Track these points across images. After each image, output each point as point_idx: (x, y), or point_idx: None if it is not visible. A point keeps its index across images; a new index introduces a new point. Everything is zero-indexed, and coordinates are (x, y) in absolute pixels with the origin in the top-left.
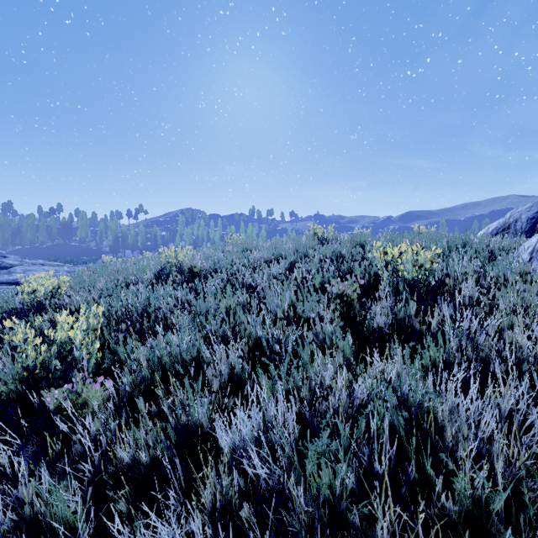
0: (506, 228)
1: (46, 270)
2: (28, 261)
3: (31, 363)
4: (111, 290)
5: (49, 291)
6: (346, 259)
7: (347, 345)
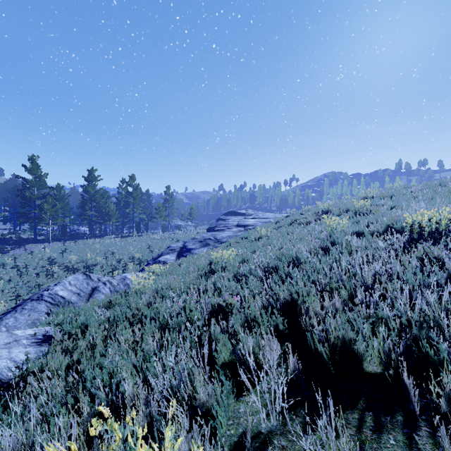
0: None
1: (270, 215)
2: (256, 212)
3: (358, 208)
4: (351, 203)
5: (329, 205)
6: None
7: (446, 198)
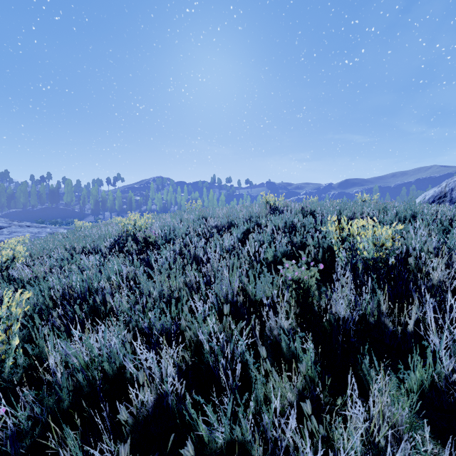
0: (442, 196)
1: (30, 231)
2: (15, 224)
3: None
4: (64, 261)
5: (2, 262)
6: (299, 232)
7: (309, 360)
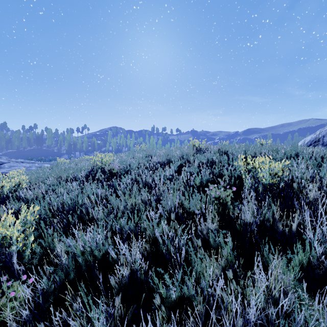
0: (317, 141)
1: (24, 166)
2: (13, 160)
3: None
4: (55, 186)
5: (12, 187)
6: (218, 165)
7: (229, 248)
